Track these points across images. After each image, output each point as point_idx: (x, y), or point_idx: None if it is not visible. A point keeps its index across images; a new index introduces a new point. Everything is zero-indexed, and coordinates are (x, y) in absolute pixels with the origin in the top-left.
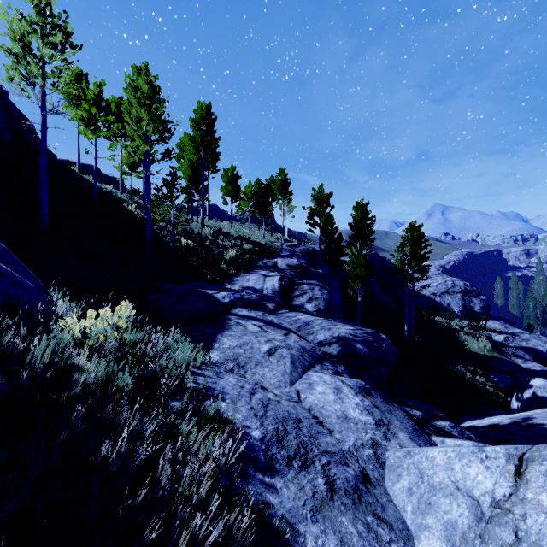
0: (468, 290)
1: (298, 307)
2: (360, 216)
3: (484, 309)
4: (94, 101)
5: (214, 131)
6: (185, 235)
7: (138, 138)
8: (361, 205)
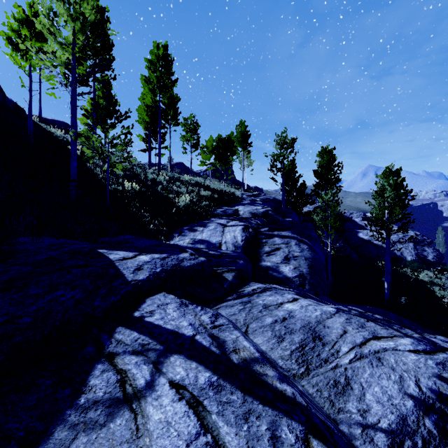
0: (420, 239)
1: (270, 270)
2: (326, 162)
3: (437, 258)
4: (24, 21)
5: (171, 72)
6: (135, 180)
7: (51, 40)
8: (327, 151)
